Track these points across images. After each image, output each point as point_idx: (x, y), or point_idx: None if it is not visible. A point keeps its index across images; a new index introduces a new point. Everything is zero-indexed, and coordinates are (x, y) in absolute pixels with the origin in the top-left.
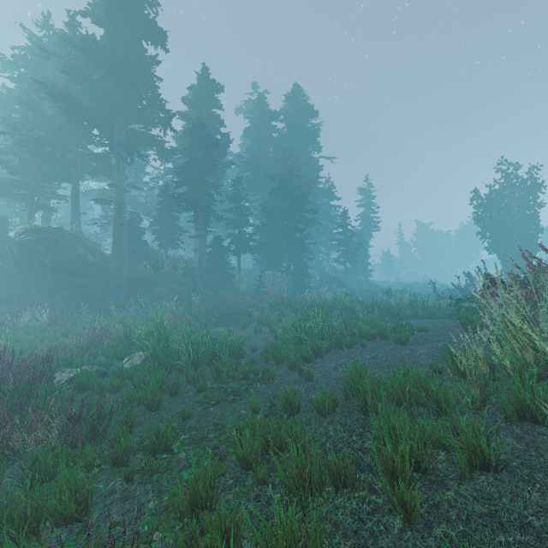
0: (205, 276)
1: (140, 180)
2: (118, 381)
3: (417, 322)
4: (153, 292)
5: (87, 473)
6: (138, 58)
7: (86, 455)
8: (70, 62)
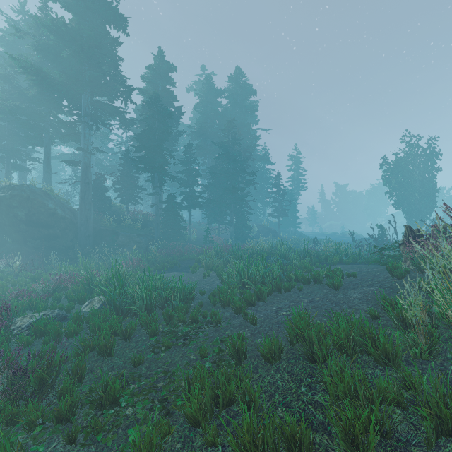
0: (160, 227)
1: (106, 146)
2: (75, 326)
3: (343, 267)
4: (115, 241)
5: (30, 431)
6: (102, 40)
7: (29, 414)
8: (42, 42)
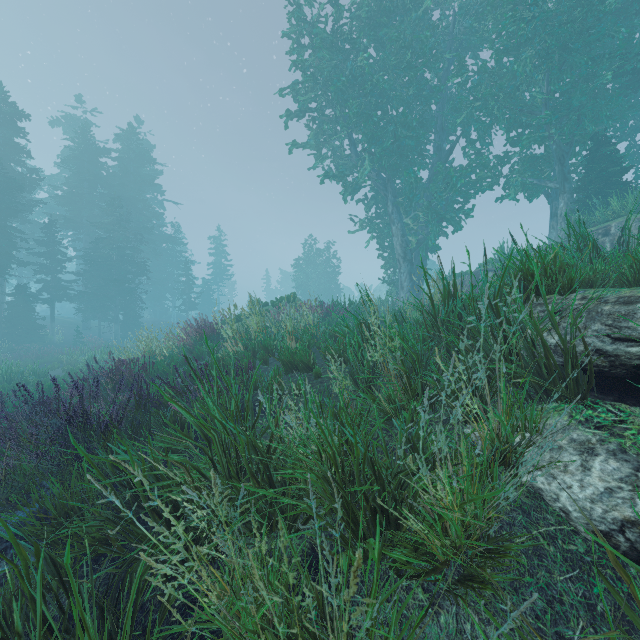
0: (3, 326)
1: None
2: None
3: None
4: None
5: None
6: None
7: None
8: None
